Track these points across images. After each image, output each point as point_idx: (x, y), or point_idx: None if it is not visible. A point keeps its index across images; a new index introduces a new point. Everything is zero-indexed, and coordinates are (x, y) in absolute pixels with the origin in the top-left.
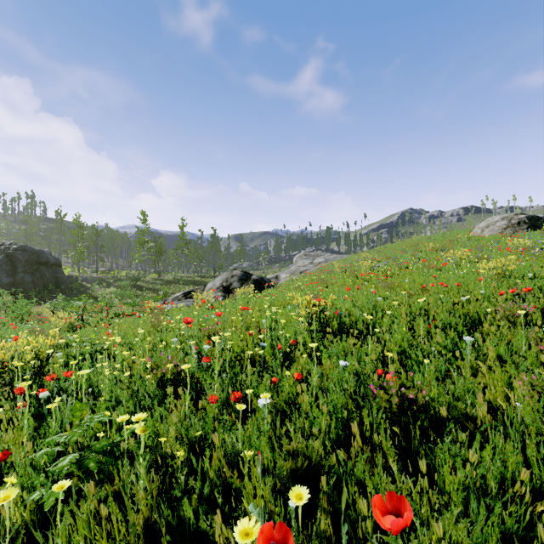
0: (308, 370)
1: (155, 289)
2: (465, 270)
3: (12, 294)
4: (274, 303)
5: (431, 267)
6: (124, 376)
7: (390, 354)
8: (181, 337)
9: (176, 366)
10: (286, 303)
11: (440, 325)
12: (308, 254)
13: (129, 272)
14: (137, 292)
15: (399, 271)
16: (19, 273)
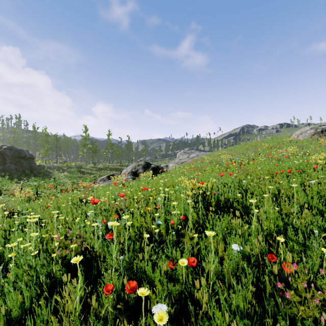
0: (197, 243)
1: (92, 173)
2: (300, 161)
3: (2, 176)
4: (166, 183)
5: (272, 159)
6: (32, 255)
7: (282, 239)
8: (96, 210)
9: (80, 245)
10: (174, 184)
11: (307, 206)
12: (186, 152)
13: (77, 163)
14: (80, 175)
15: (248, 162)
16: (7, 163)
